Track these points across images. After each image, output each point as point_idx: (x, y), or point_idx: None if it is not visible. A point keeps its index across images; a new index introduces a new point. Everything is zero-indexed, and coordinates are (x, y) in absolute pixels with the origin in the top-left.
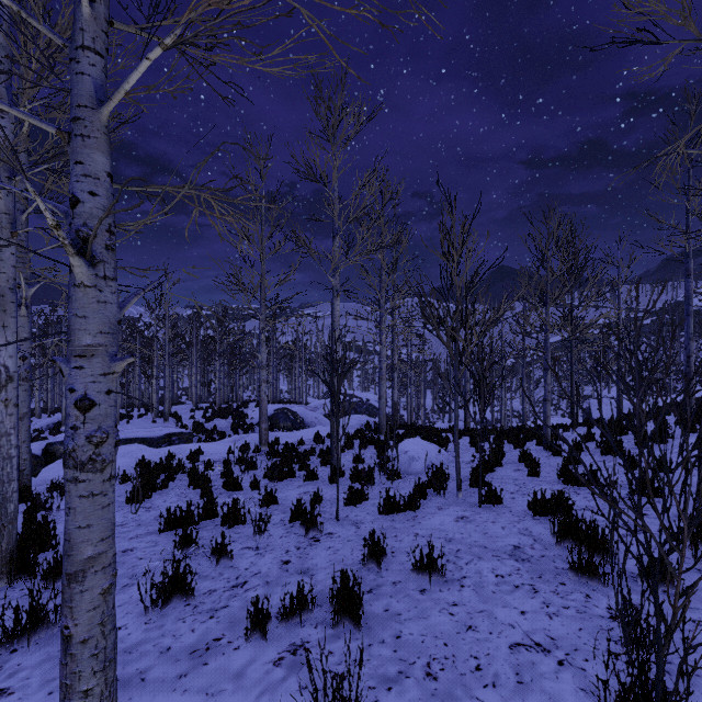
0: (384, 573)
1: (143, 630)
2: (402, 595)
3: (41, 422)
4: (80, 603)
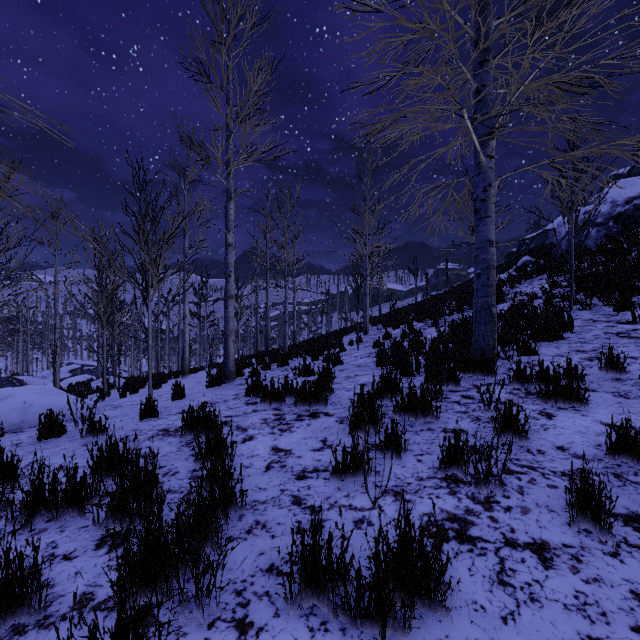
0: None
1: None
2: None
3: None
4: None
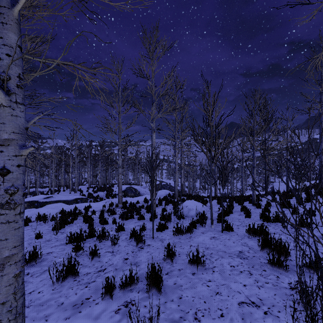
0: (174, 264)
1: (50, 293)
2: (183, 275)
3: None
4: (1, 282)
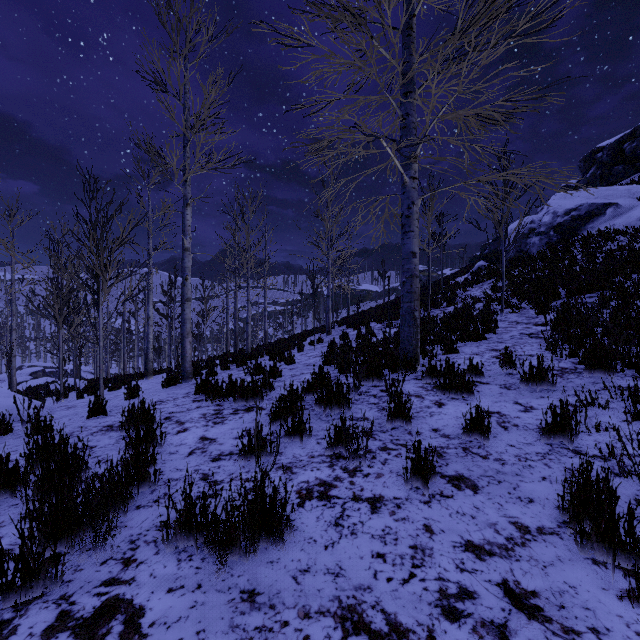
0: None
1: None
2: None
3: None
4: None
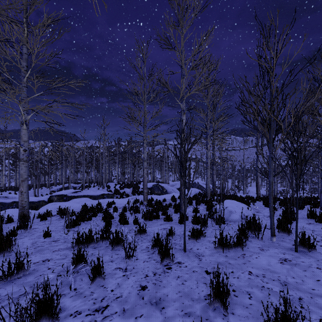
0: (230, 317)
1: None
2: None
3: (55, 188)
4: None
